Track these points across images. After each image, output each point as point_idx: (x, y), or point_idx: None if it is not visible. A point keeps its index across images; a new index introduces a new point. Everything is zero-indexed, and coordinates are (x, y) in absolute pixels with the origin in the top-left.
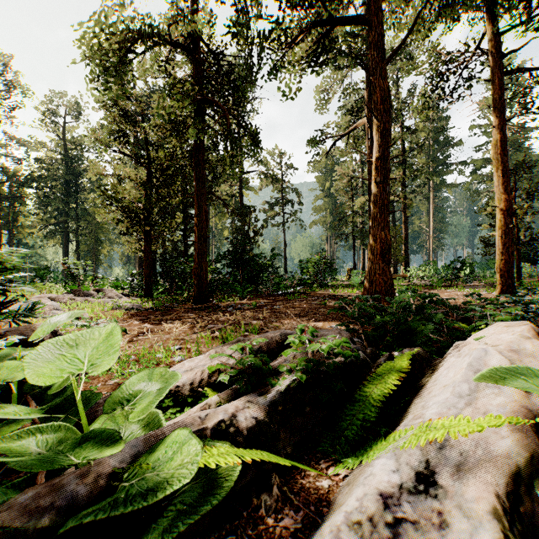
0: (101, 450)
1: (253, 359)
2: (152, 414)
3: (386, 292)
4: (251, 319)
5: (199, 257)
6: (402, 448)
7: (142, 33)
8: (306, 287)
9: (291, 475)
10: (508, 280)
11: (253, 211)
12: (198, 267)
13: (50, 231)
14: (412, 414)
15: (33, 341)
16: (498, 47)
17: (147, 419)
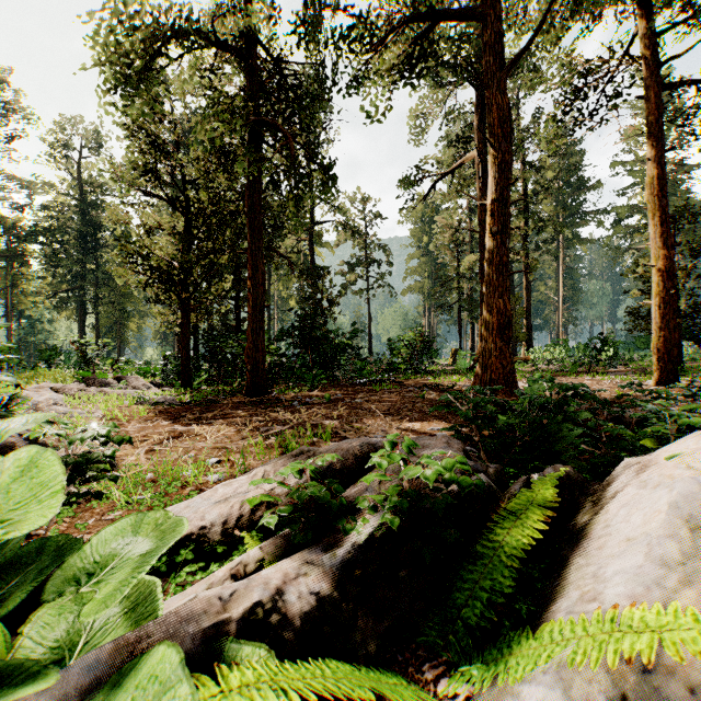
0: (7, 695)
1: (317, 489)
2: (145, 587)
3: (505, 381)
4: (322, 418)
5: (253, 333)
6: (572, 666)
7: (176, 30)
8: (398, 374)
9: (376, 694)
10: (668, 365)
11: (328, 274)
12: (252, 347)
13: (61, 300)
14: (575, 587)
15: (1, 454)
16: (655, 52)
17: (136, 597)
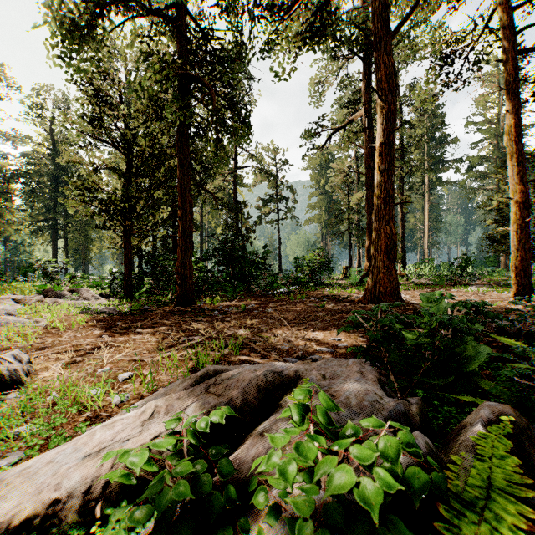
0: None
1: (188, 483)
2: None
3: (391, 293)
4: (236, 328)
5: (182, 253)
6: None
7: None
8: (302, 286)
9: None
10: (524, 280)
11: (247, 207)
12: (181, 265)
13: (37, 227)
14: None
15: None
16: (513, 23)
17: None
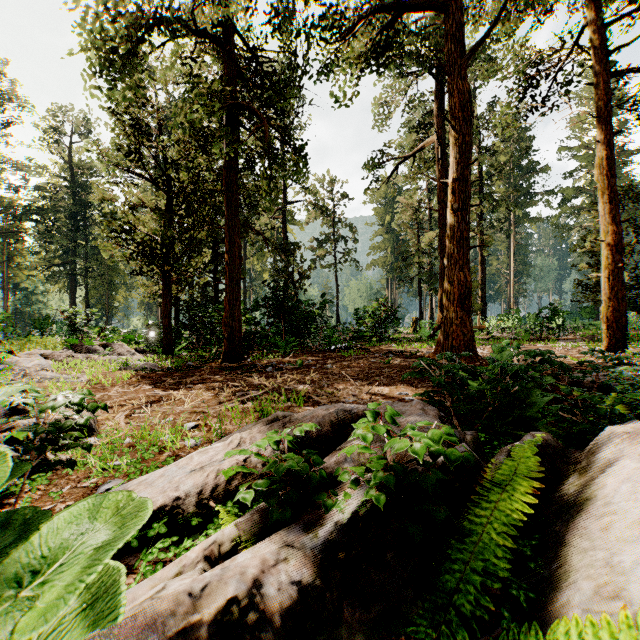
0: None
1: (295, 462)
2: (108, 575)
3: (465, 348)
4: (295, 383)
5: (230, 303)
6: None
7: (157, 18)
8: (364, 341)
9: None
10: (617, 333)
11: (299, 249)
12: (229, 316)
13: (54, 273)
14: (583, 576)
15: None
16: (605, 42)
17: (97, 588)
